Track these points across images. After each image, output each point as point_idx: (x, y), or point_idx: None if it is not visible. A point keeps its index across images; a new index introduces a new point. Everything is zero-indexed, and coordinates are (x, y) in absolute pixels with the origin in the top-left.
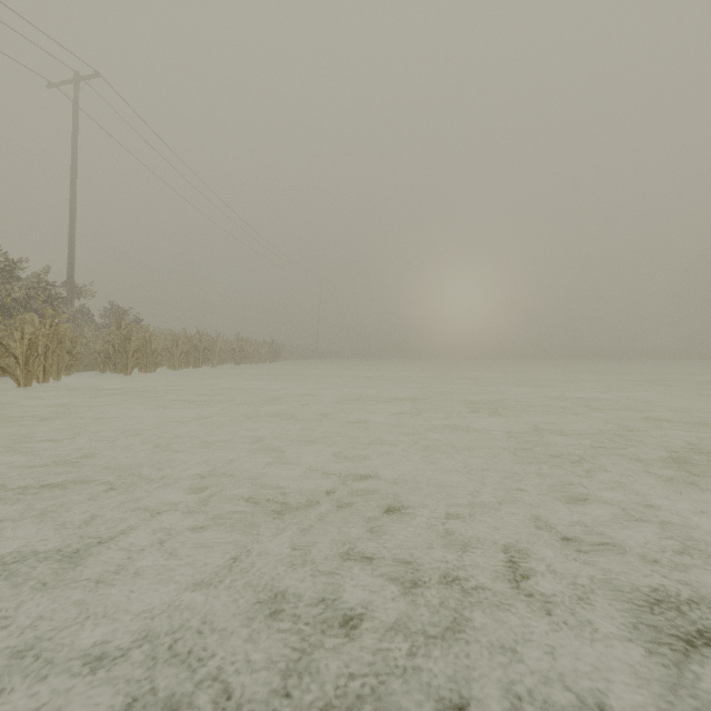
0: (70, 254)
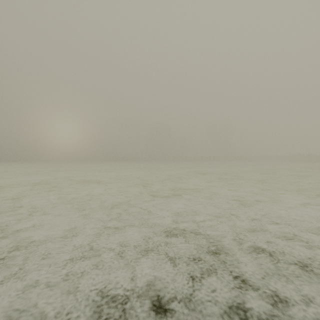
0: None
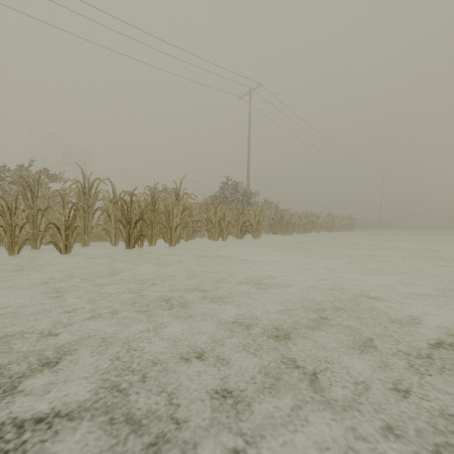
0: (247, 177)
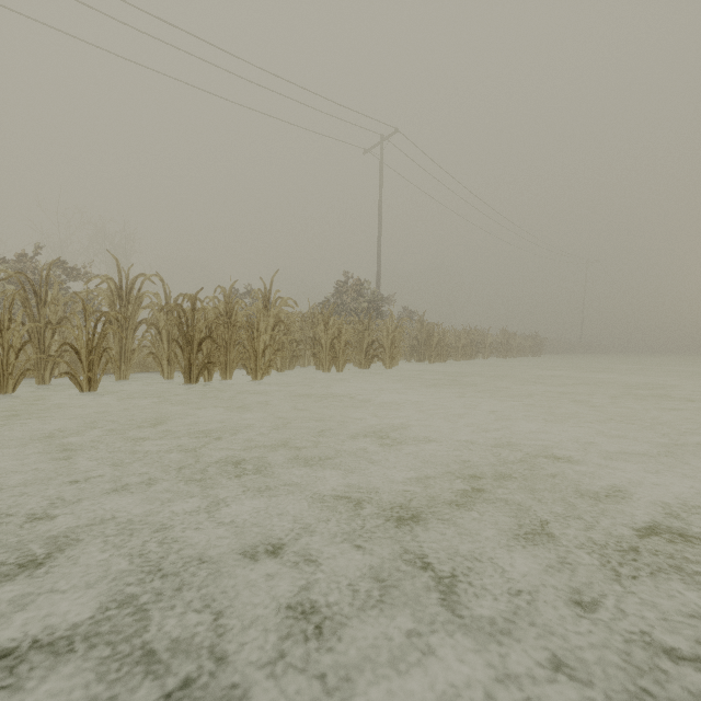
0: (378, 273)
